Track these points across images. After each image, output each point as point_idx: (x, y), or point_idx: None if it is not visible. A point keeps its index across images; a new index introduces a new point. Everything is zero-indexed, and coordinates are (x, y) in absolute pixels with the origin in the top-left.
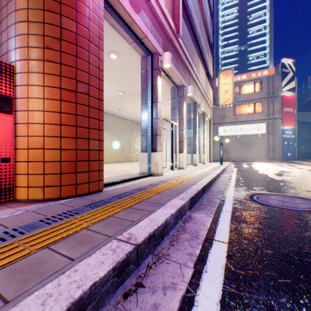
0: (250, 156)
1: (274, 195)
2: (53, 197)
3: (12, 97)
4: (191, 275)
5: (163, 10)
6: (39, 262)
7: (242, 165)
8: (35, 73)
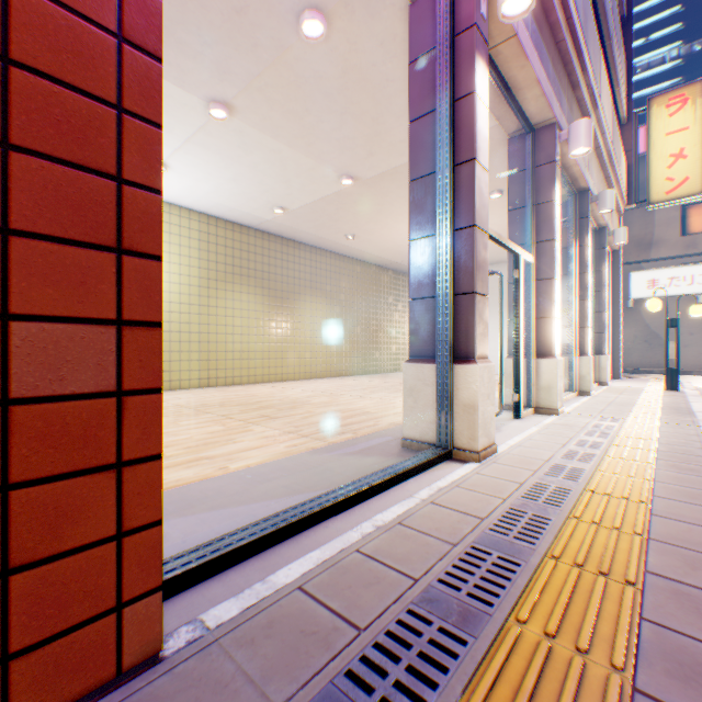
0: None
1: None
2: None
3: None
4: None
5: None
6: None
7: None
8: None
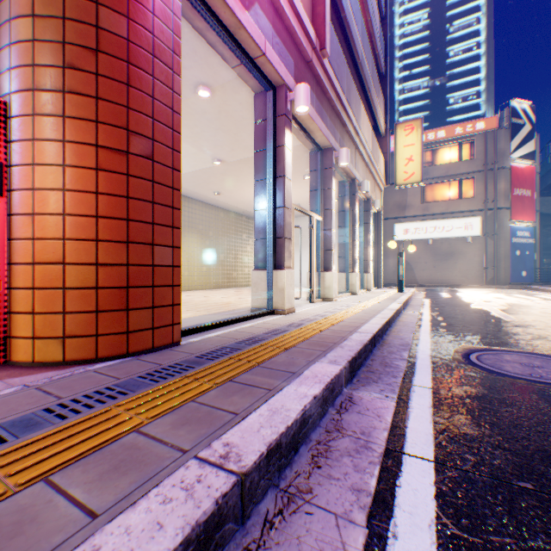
0: (452, 277)
1: (510, 353)
2: (83, 358)
3: (2, 163)
4: (362, 548)
5: (294, 6)
6: (16, 521)
7: (438, 294)
8: (47, 115)
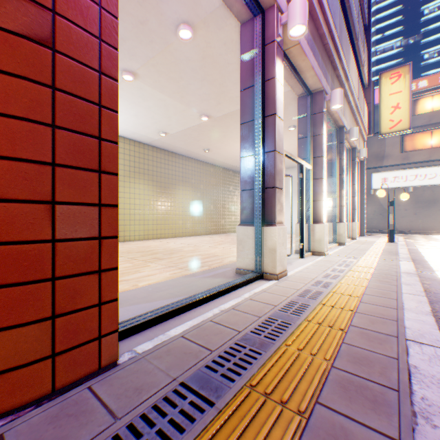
0: (436, 224)
1: None
2: None
3: None
4: None
5: None
6: None
7: (431, 244)
8: None
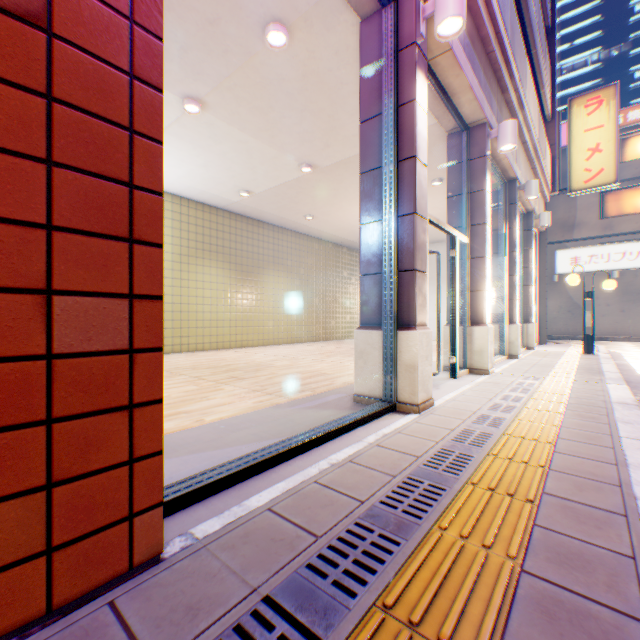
0: None
1: None
2: None
3: None
4: None
5: None
6: None
7: None
8: None
